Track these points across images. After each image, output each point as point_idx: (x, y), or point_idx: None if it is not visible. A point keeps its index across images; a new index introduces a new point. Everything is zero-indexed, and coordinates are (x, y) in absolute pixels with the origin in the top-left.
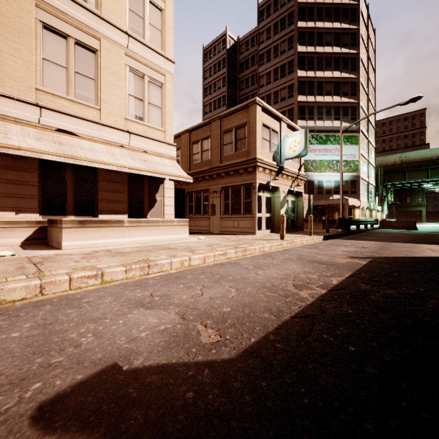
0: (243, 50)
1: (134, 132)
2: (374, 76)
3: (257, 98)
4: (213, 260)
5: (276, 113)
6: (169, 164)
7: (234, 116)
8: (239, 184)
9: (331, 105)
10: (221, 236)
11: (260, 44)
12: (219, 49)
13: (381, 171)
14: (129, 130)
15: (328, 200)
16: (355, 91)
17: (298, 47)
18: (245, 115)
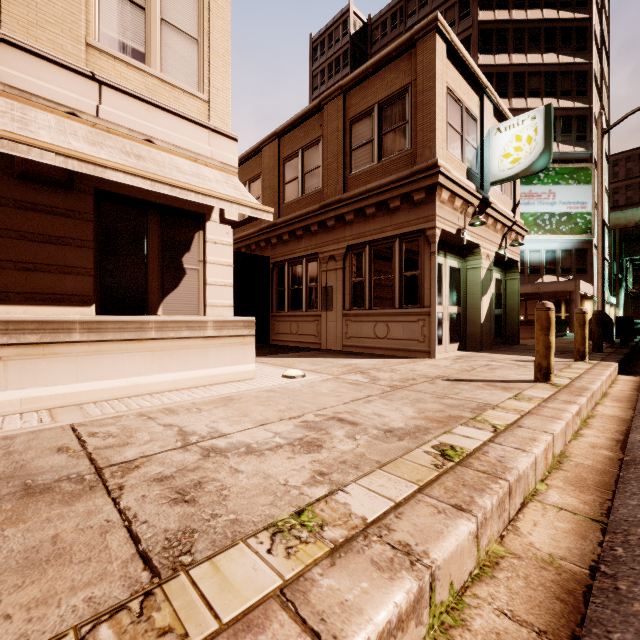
0: (377, 37)
1: (115, 84)
2: (608, 71)
3: (438, 14)
4: None
5: (476, 70)
6: (215, 178)
7: (376, 80)
8: (388, 235)
9: None
10: (348, 365)
11: (409, 18)
12: (338, 36)
13: (616, 236)
14: (99, 75)
15: (538, 285)
16: (585, 88)
17: (479, 13)
18: (404, 69)
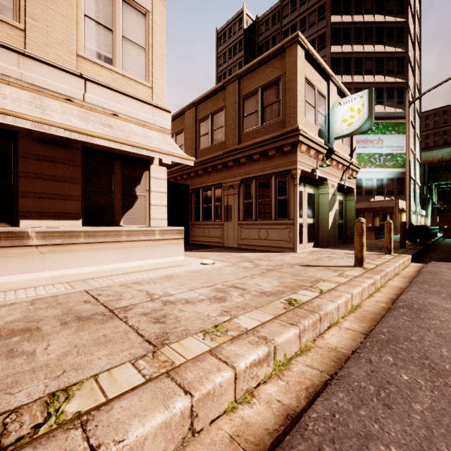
0: (262, 31)
1: (94, 80)
2: (419, 56)
3: (299, 33)
4: (231, 397)
5: (324, 66)
6: (157, 138)
7: (260, 71)
8: (267, 172)
9: (372, 86)
10: (241, 256)
11: (284, 19)
12: (235, 30)
13: (425, 169)
14: (85, 75)
15: (371, 202)
16: (402, 68)
17: (331, 17)
18: (277, 66)
